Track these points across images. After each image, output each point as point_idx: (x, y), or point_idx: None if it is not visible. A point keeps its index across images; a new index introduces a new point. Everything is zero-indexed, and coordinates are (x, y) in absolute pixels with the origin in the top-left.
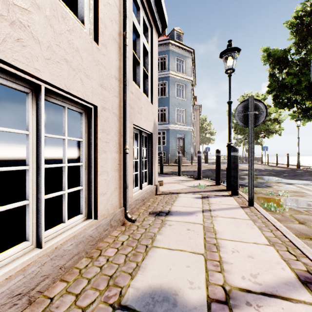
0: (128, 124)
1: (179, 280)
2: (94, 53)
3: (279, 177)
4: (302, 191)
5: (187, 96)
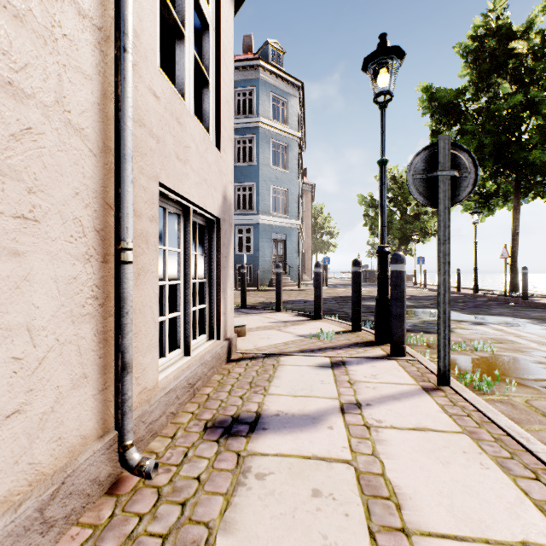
0: (132, 172)
1: None
2: None
3: (455, 311)
4: (510, 339)
5: (291, 165)
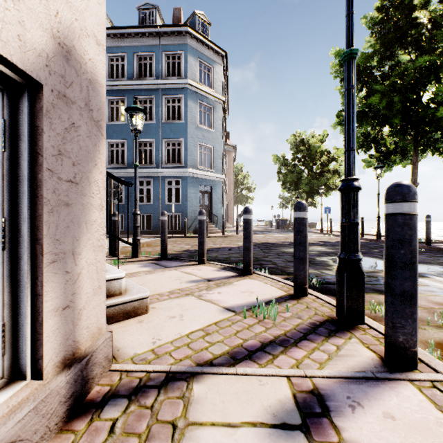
0: None
1: None
2: None
3: (378, 258)
4: None
5: (216, 125)
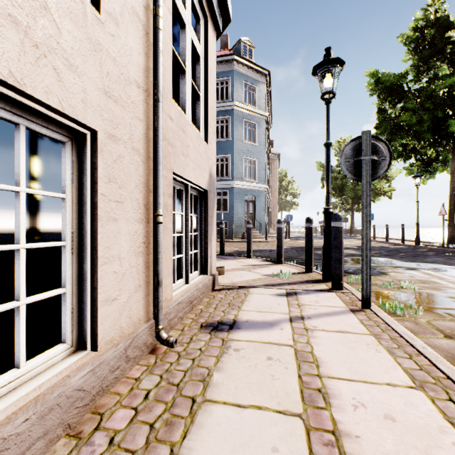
0: (162, 171)
1: None
2: (90, 25)
3: (394, 259)
4: (434, 281)
5: (260, 139)
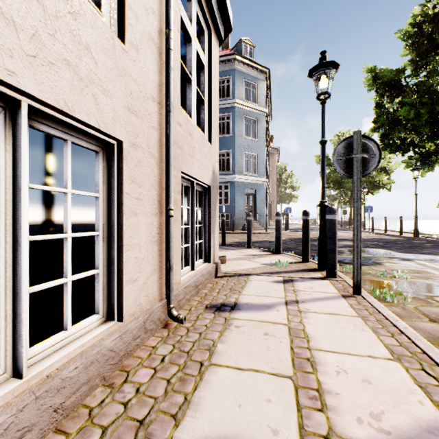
0: (173, 171)
1: (255, 427)
2: (118, 56)
3: (391, 250)
4: (427, 271)
5: (260, 135)
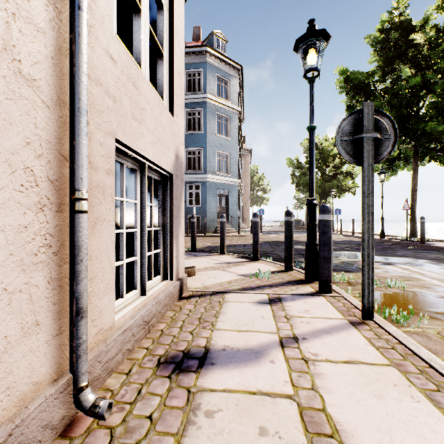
0: (86, 126)
1: None
2: None
3: None
4: (416, 277)
5: (232, 133)
